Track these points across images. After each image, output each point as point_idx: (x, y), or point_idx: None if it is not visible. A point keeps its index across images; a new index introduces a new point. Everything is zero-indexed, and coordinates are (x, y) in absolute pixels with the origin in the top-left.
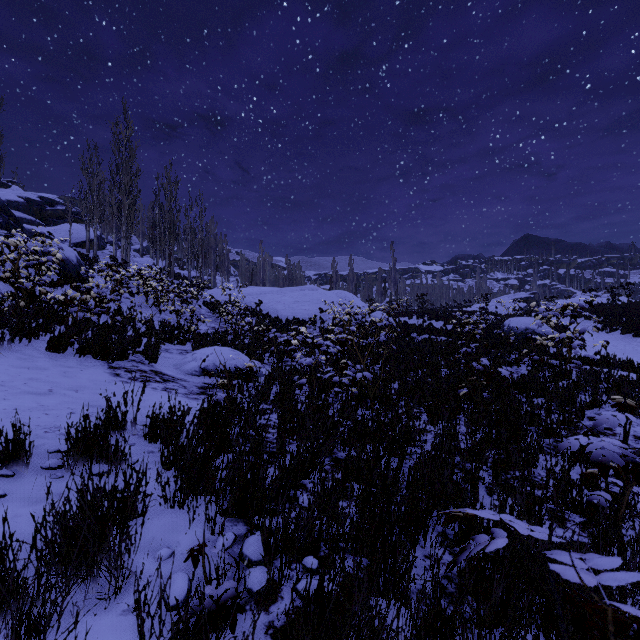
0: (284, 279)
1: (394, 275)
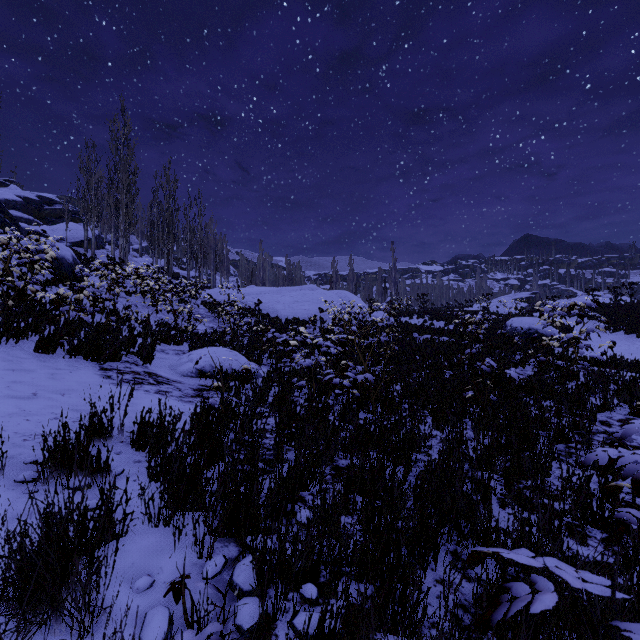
0: (284, 279)
1: (394, 275)
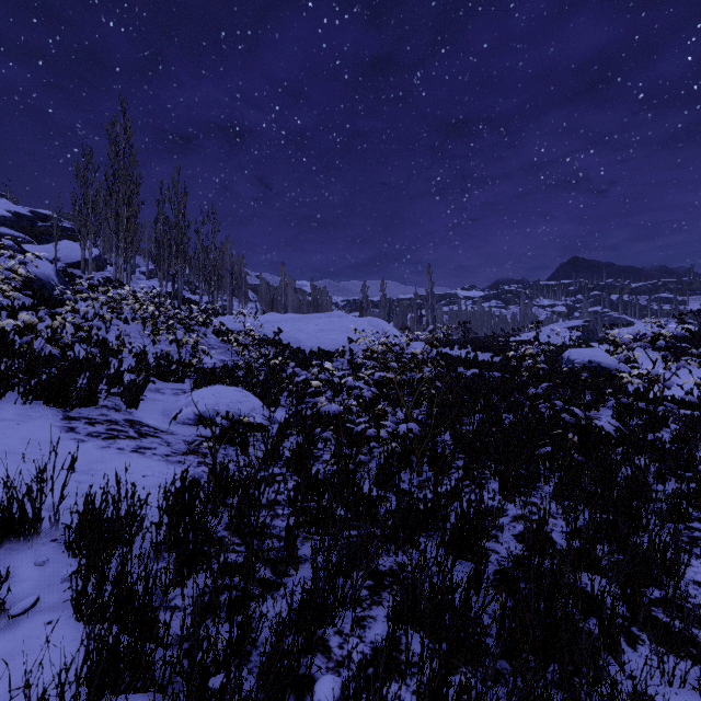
0: (309, 305)
1: (431, 301)
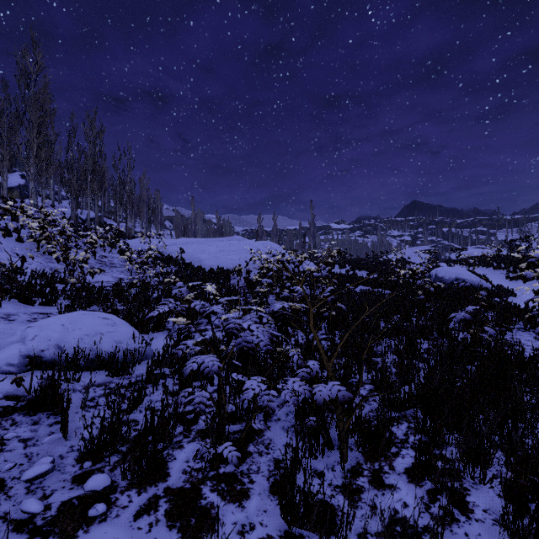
0: (214, 232)
1: (313, 230)
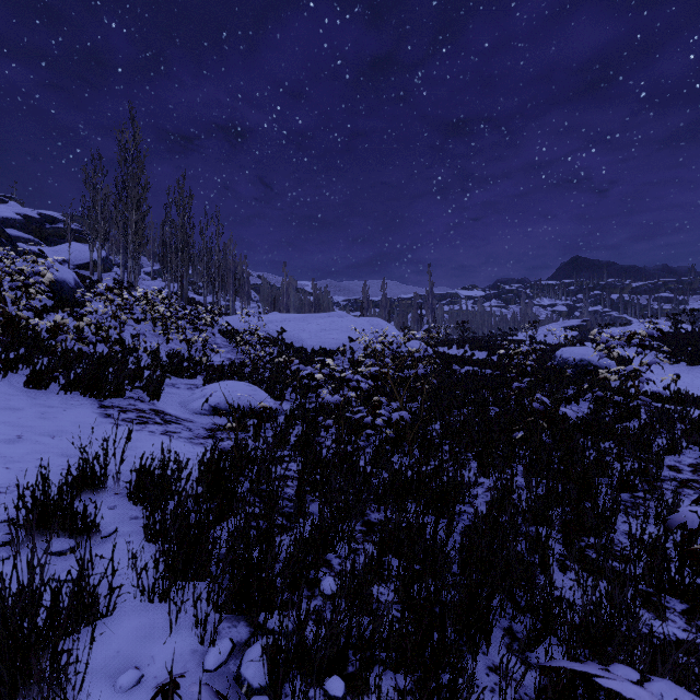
0: (310, 305)
1: (431, 300)
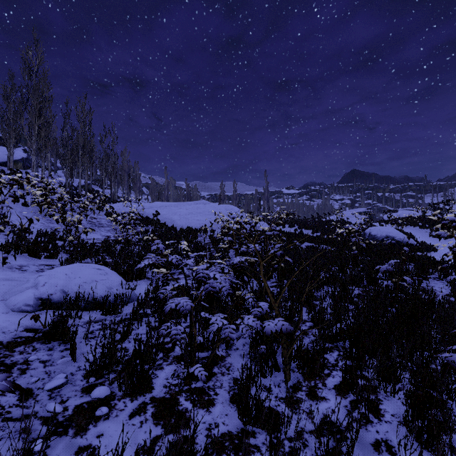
0: (184, 197)
1: (267, 194)
